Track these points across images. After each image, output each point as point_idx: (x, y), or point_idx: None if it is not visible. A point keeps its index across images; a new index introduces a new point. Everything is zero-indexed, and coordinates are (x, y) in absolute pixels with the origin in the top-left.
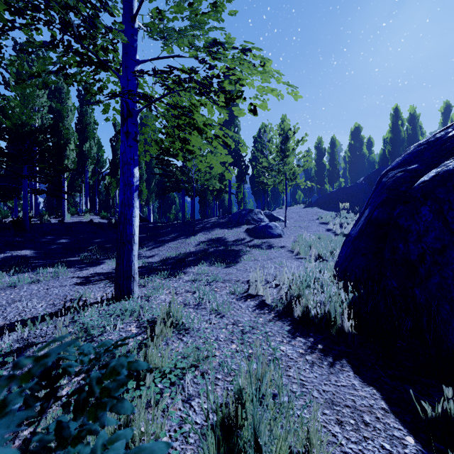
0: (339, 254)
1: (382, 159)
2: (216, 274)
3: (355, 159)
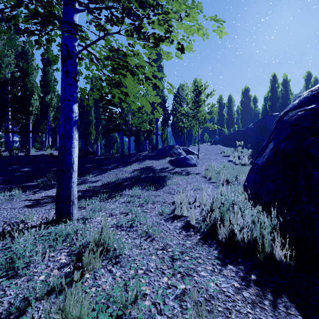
0: (246, 179)
1: (264, 111)
2: (147, 196)
3: (245, 111)
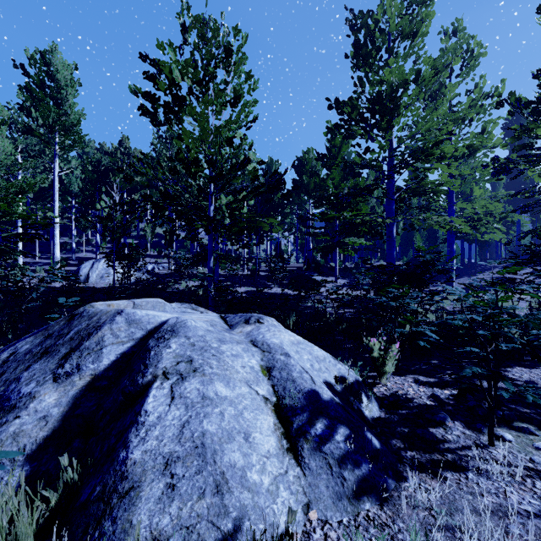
0: None
1: None
2: None
3: None
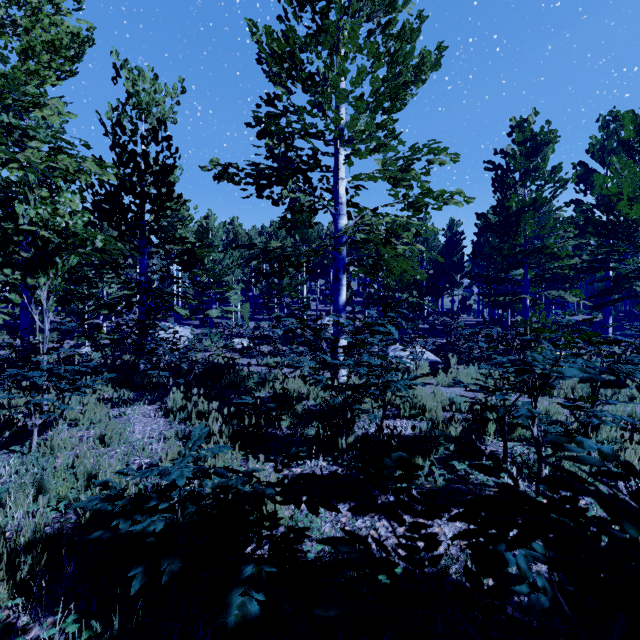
0: None
1: None
2: None
3: None
